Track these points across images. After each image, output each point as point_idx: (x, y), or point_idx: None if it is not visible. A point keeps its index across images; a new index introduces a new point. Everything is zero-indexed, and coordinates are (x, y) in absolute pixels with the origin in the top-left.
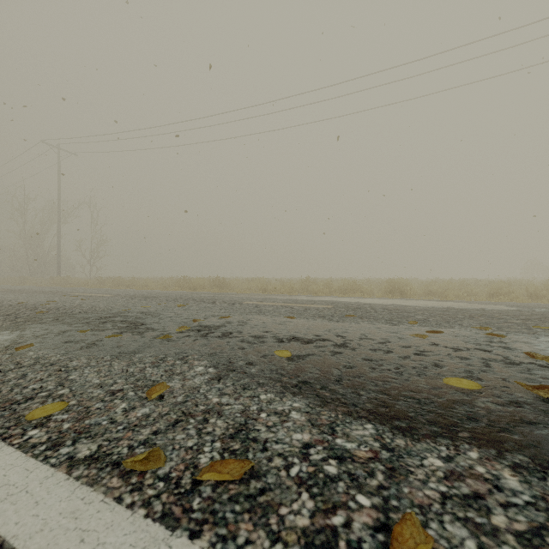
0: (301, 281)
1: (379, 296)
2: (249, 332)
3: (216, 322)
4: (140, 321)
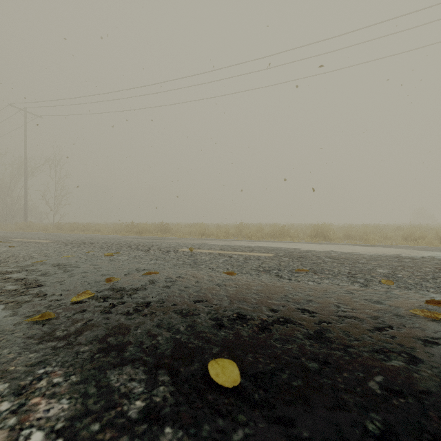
0: (236, 226)
1: (308, 240)
2: (174, 302)
3: (137, 280)
4: (41, 279)
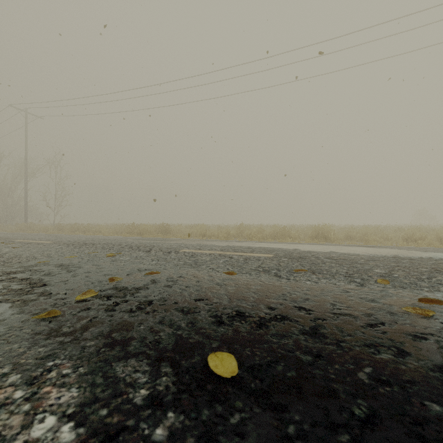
0: (236, 227)
1: (308, 241)
2: (175, 300)
3: (139, 280)
4: (45, 279)
